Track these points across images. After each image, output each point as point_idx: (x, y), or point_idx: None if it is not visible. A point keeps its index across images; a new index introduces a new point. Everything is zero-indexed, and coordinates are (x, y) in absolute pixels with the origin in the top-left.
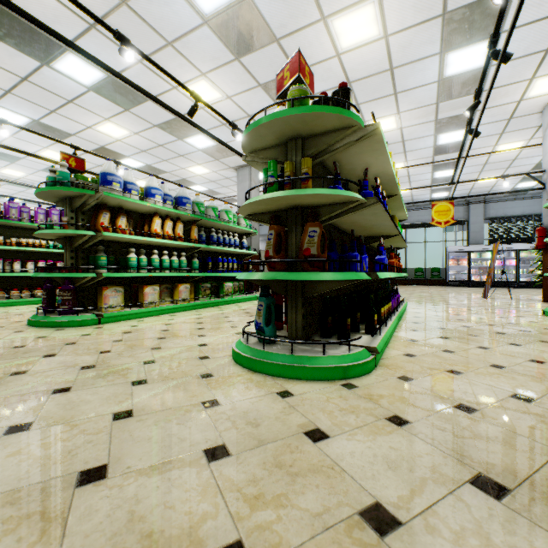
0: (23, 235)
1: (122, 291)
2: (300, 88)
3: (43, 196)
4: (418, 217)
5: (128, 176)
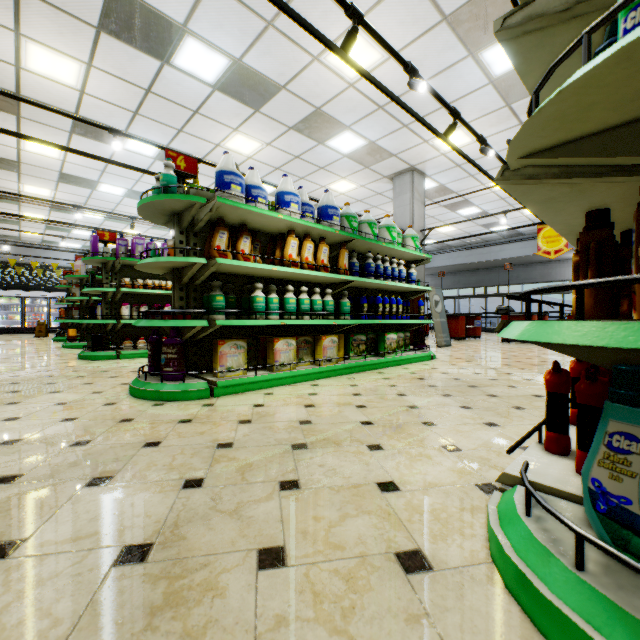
0: (151, 277)
1: (244, 347)
2: None
3: (147, 214)
4: None
5: (252, 178)
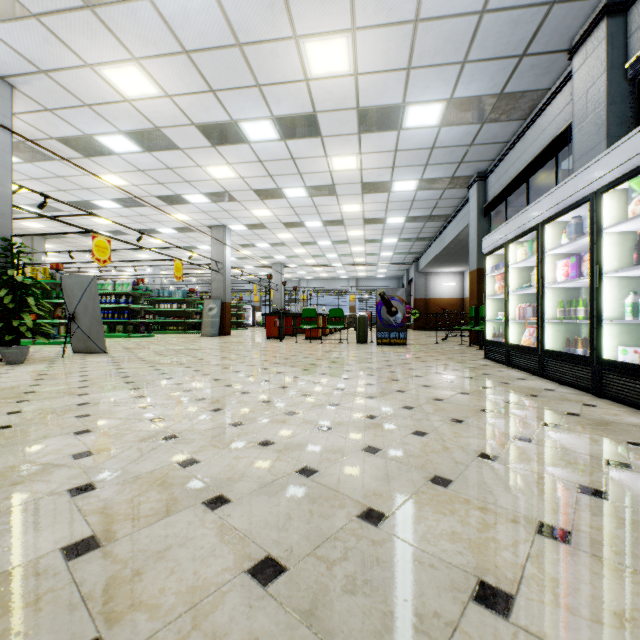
0: None
1: None
2: None
3: None
4: (513, 167)
5: None
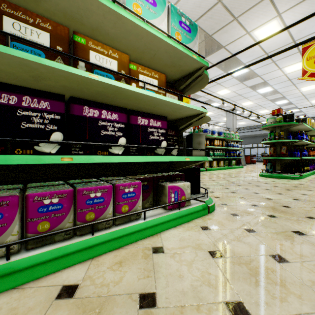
0: None
1: (208, 162)
2: (280, 117)
3: None
4: None
5: (208, 128)
